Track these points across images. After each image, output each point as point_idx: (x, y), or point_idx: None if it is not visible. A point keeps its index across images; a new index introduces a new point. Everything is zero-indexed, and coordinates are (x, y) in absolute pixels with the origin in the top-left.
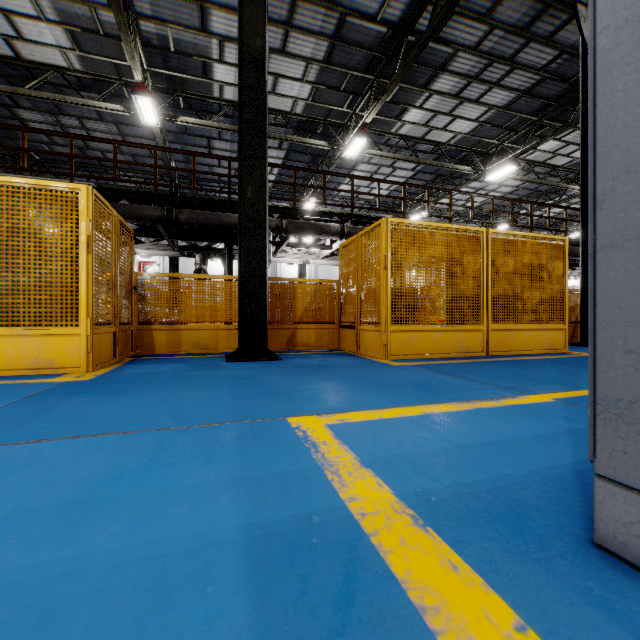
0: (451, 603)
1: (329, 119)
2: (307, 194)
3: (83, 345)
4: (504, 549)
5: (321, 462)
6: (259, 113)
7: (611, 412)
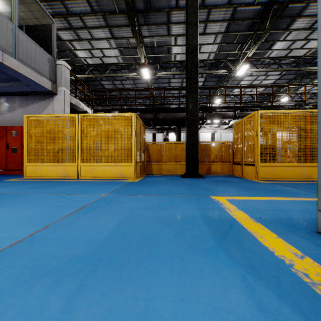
0: (259, 232)
1: (227, 58)
2: (215, 96)
3: (133, 169)
4: (282, 228)
5: (224, 207)
6: (195, 72)
7: (320, 190)
